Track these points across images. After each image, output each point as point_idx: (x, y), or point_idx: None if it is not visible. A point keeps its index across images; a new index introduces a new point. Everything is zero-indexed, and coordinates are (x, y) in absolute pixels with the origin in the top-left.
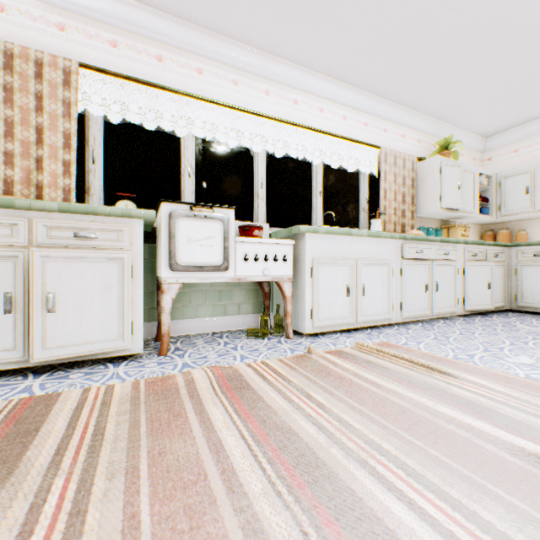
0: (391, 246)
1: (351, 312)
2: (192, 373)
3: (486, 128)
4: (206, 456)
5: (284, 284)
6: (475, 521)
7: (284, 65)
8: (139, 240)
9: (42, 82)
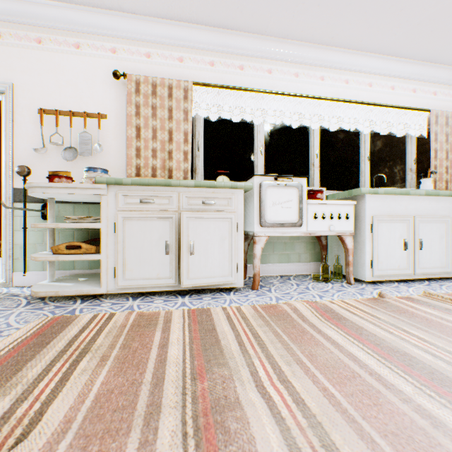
0: (450, 204)
1: (408, 264)
2: (293, 304)
3: None
4: (348, 362)
5: (346, 238)
6: None
7: (338, 52)
8: (241, 204)
9: (172, 99)
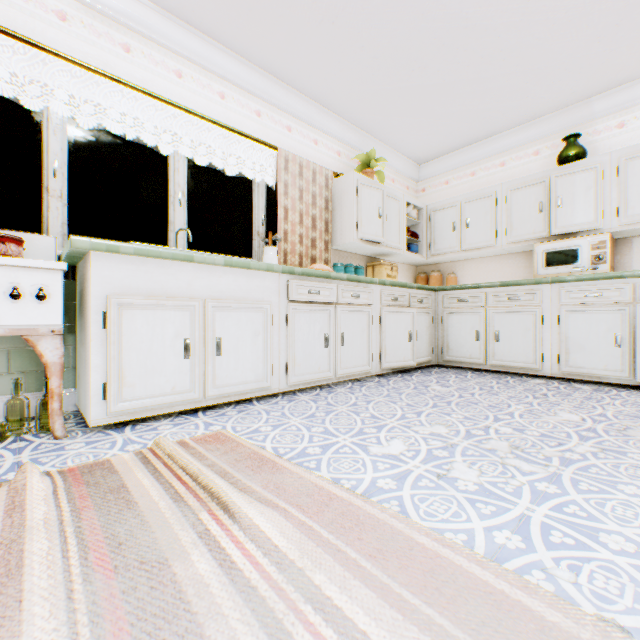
0: (272, 283)
1: (195, 383)
2: None
3: (417, 151)
4: None
5: (42, 341)
6: None
7: None
8: None
9: None
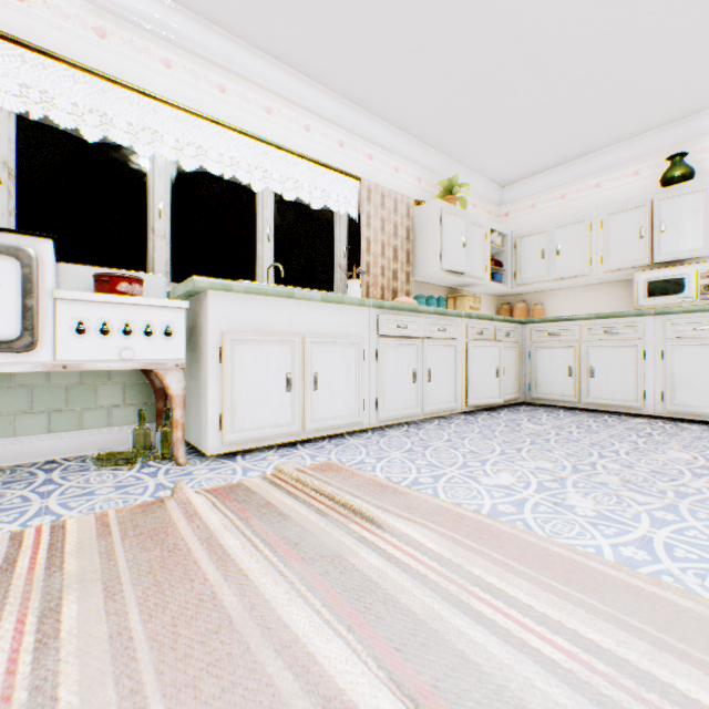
0: (363, 318)
1: (295, 416)
2: None
3: (501, 174)
4: None
5: (168, 375)
6: None
7: (198, 24)
8: None
9: None
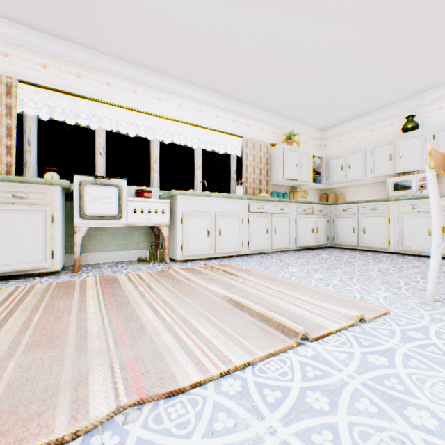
0: (242, 204)
1: (211, 247)
2: (87, 278)
3: (320, 125)
4: (75, 304)
5: (163, 228)
6: (176, 314)
7: (171, 81)
8: (58, 199)
9: None
